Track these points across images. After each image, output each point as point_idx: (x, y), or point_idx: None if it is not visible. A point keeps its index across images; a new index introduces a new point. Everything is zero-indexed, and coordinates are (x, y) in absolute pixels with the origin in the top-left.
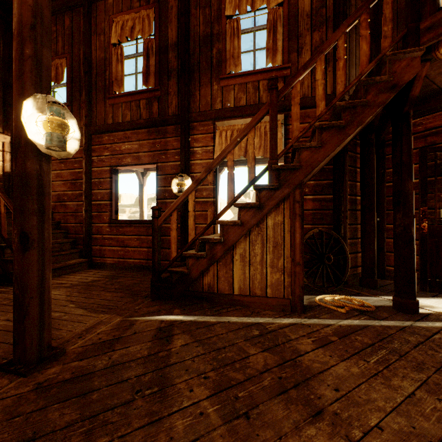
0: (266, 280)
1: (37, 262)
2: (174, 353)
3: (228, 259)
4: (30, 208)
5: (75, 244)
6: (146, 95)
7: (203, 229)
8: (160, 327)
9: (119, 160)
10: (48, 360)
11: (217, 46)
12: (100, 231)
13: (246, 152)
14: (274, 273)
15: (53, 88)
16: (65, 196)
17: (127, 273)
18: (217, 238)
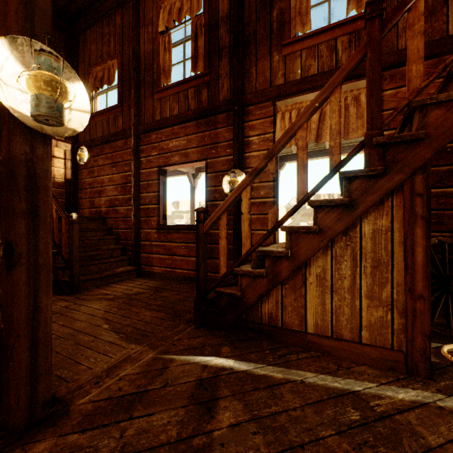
0: (360, 318)
1: (26, 285)
2: (216, 445)
3: (297, 281)
4: (15, 209)
5: (125, 251)
6: (195, 82)
7: (261, 238)
8: (201, 377)
9: (167, 159)
10: (41, 426)
11: (279, 6)
12: (148, 238)
13: (317, 136)
14: (374, 307)
15: (106, 91)
16: (117, 201)
17: (174, 285)
18: (281, 251)
